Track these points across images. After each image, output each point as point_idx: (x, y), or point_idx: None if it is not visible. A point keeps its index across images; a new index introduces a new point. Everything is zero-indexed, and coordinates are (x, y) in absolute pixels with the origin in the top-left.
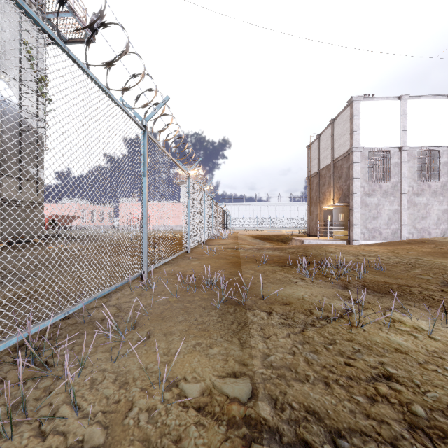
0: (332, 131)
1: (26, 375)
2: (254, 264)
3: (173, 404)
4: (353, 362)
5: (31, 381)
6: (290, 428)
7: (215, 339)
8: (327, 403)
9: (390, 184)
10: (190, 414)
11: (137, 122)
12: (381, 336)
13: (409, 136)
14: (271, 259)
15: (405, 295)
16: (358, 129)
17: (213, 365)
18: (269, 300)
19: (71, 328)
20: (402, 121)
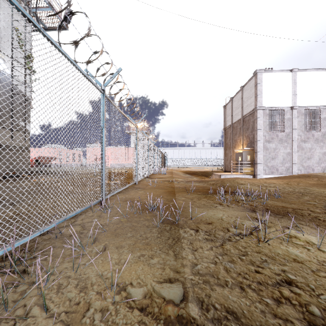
0: (242, 95)
1: (8, 281)
2: (185, 192)
3: (121, 305)
4: (262, 270)
5: (11, 286)
6: (214, 325)
7: (155, 251)
8: (243, 304)
9: (284, 134)
10: (135, 314)
11: (97, 87)
12: (282, 249)
13: (298, 99)
14: (198, 189)
15: (298, 216)
16: (260, 93)
17: (153, 272)
18: (196, 220)
19: (46, 243)
20: (293, 87)
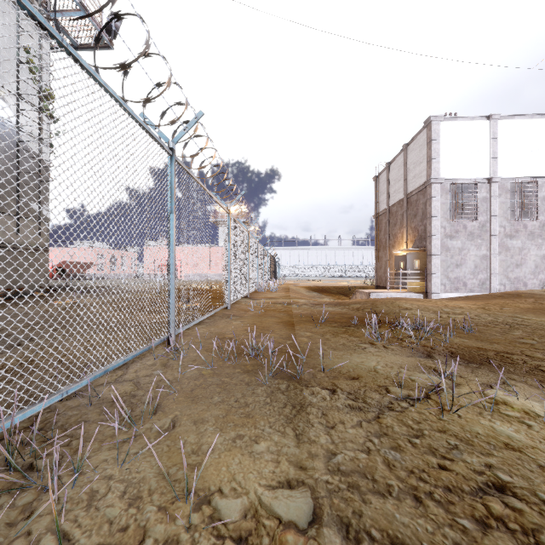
0: (406, 158)
1: (2, 485)
2: (310, 323)
3: (202, 532)
4: (450, 464)
5: (6, 496)
6: None
7: (261, 429)
8: (421, 531)
9: (476, 224)
10: None
11: (162, 144)
12: (482, 425)
13: (500, 165)
14: (332, 317)
15: (506, 366)
16: (437, 156)
17: (259, 469)
18: (331, 373)
19: (71, 413)
20: (492, 146)
